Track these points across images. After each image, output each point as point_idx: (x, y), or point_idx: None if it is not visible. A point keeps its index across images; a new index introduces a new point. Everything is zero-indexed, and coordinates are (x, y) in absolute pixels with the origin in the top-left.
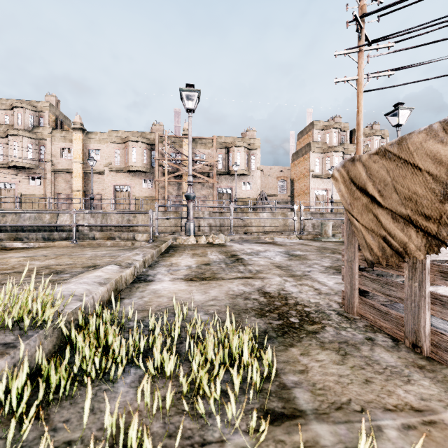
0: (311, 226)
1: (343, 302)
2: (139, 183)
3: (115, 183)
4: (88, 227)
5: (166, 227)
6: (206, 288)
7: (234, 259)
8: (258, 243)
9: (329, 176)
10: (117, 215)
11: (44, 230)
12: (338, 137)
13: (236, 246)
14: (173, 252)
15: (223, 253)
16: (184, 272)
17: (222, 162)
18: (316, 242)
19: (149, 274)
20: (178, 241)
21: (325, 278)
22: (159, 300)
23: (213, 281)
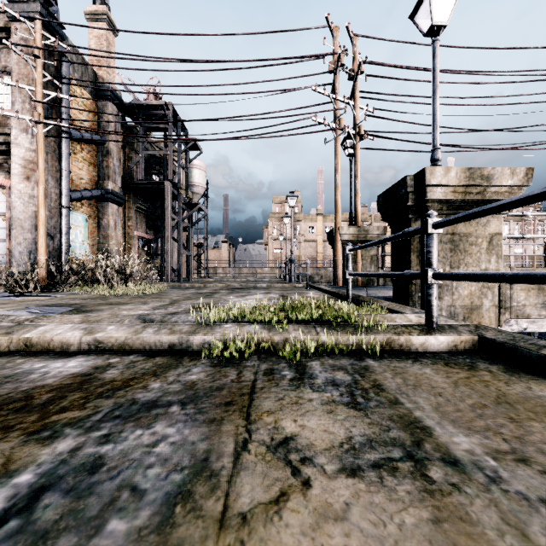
0: None
1: None
2: None
3: None
4: None
5: None
6: None
7: None
8: None
9: None
10: None
11: None
12: None
13: None
14: None
15: None
16: None
17: None
18: None
19: None
20: None
21: None
22: None
23: None
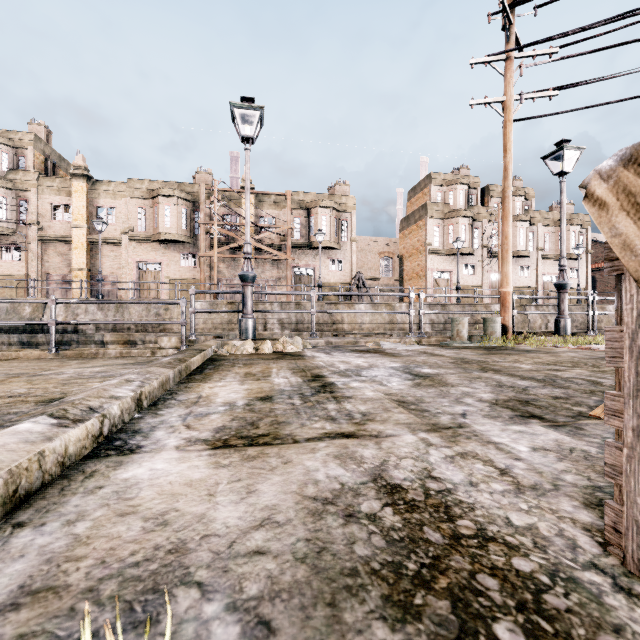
0: (429, 323)
1: (613, 537)
2: (176, 258)
3: (139, 258)
4: (93, 326)
5: (215, 324)
6: (252, 472)
7: (318, 385)
8: (356, 351)
9: (453, 252)
10: (139, 307)
11: (22, 330)
12: (465, 197)
13: (320, 357)
14: (211, 370)
15: (299, 371)
16: (216, 421)
17: (301, 229)
18: (446, 349)
19: (141, 427)
20: (225, 348)
21: (502, 433)
22: (117, 532)
23: (273, 449)
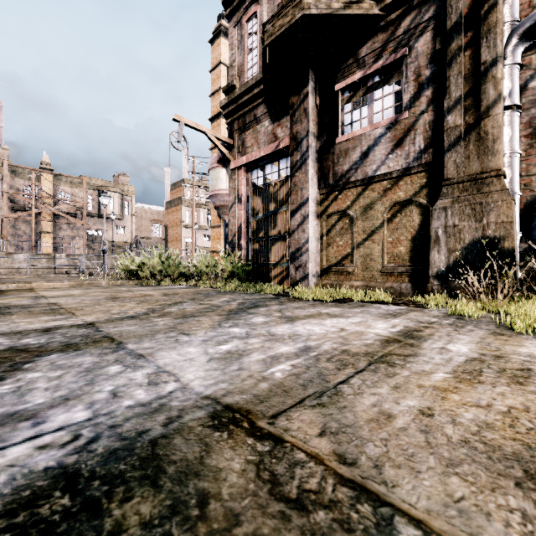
0: None
1: None
2: None
3: None
4: None
5: (36, 269)
6: None
7: None
8: None
9: (197, 227)
10: None
11: None
12: (204, 196)
13: None
14: None
15: None
16: None
17: (93, 203)
18: None
19: None
20: None
21: None
22: None
23: None
